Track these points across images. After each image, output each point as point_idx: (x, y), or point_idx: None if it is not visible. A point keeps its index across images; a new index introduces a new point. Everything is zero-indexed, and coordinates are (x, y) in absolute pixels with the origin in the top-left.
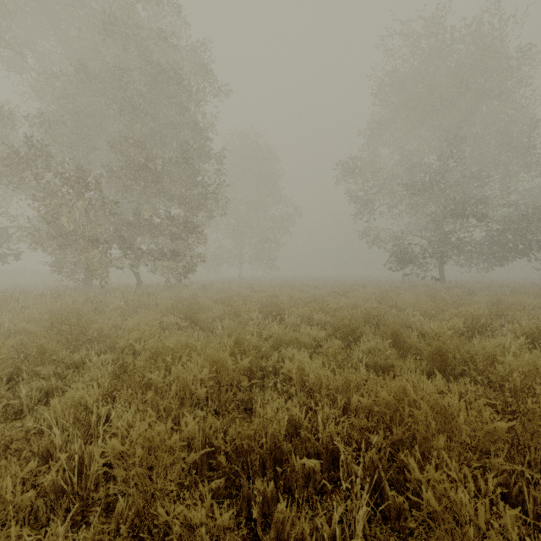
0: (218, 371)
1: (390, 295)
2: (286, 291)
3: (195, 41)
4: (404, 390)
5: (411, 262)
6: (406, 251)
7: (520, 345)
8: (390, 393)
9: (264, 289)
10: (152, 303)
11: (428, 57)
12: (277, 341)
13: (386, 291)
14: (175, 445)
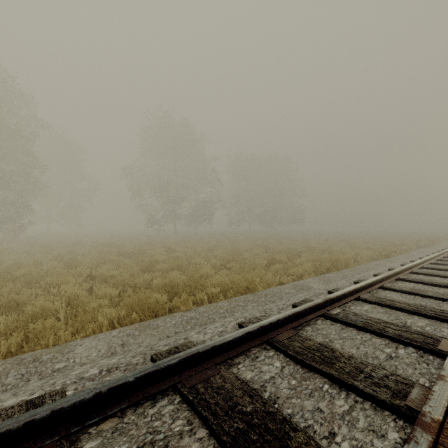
0: (65, 251)
1: (131, 238)
2: (85, 239)
3: (25, 99)
4: (98, 248)
5: (156, 223)
6: (153, 218)
7: (136, 246)
8: (96, 249)
9: (72, 239)
10: (12, 246)
11: (164, 128)
12: (79, 250)
13: (136, 237)
14: (63, 253)
